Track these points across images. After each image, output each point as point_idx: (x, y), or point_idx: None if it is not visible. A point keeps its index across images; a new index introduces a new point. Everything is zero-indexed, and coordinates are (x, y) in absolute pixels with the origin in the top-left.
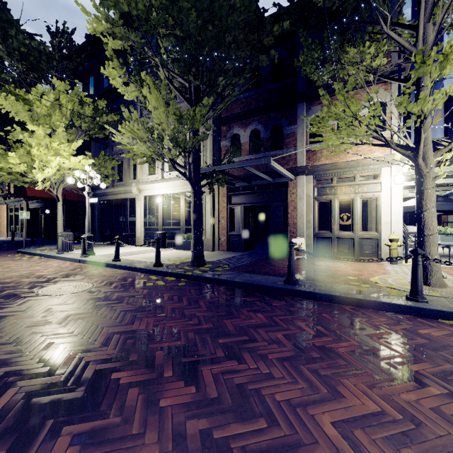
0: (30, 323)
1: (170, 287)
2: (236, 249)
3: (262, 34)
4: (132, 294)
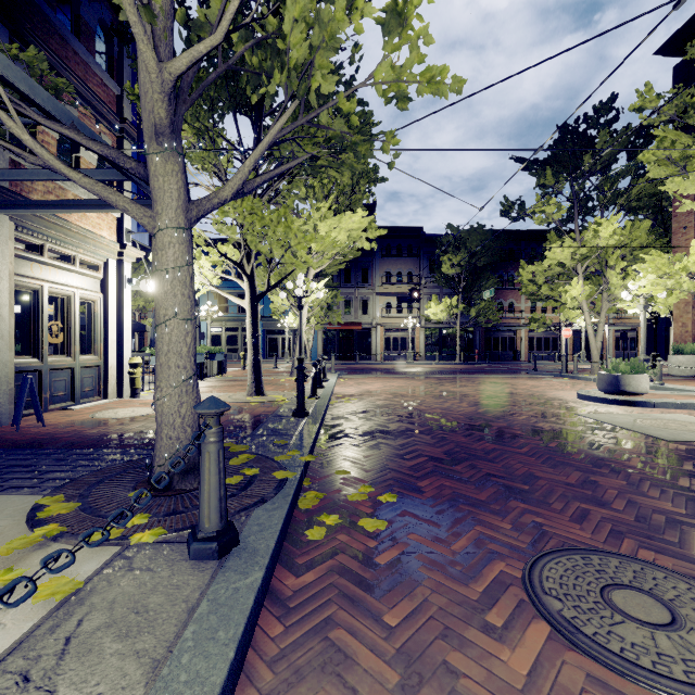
0: (625, 487)
1: (376, 474)
2: None
3: (242, 5)
4: (456, 485)
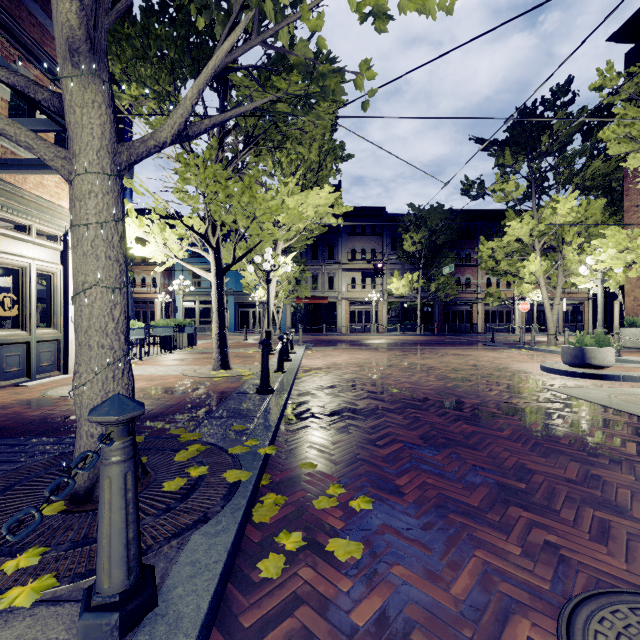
0: (636, 483)
1: (346, 467)
2: None
3: None
4: (440, 483)
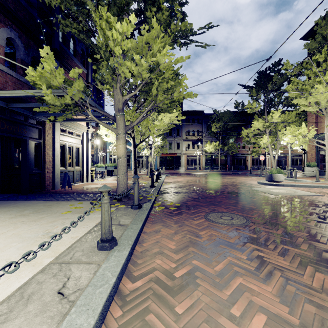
0: (246, 203)
1: (175, 201)
2: None
3: None
4: (197, 203)
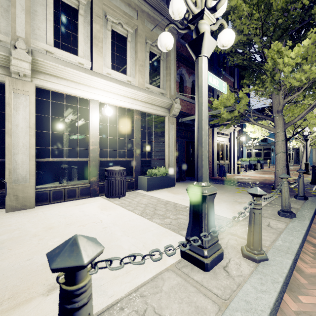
0: None
1: None
2: (179, 179)
3: None
4: None
